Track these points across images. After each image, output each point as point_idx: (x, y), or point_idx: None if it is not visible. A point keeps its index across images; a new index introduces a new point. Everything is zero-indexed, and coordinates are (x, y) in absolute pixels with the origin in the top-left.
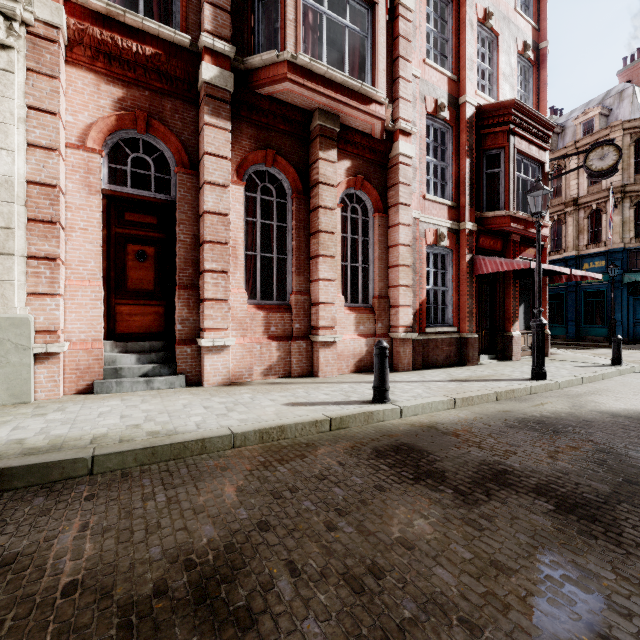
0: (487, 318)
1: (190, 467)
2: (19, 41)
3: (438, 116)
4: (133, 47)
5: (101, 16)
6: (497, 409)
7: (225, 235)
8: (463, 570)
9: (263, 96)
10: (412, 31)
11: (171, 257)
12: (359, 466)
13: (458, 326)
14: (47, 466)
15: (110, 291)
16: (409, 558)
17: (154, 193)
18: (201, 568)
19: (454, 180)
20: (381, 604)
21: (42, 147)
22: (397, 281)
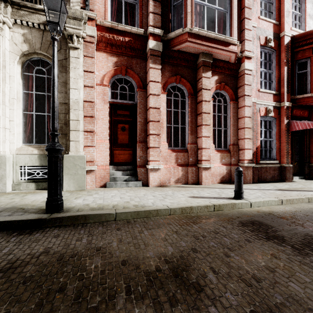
0: (298, 155)
1: (153, 221)
2: (81, 45)
3: (267, 46)
4: (121, 39)
5: (109, 28)
6: (310, 207)
7: (158, 117)
8: (306, 286)
9: (175, 51)
10: (252, 3)
11: (135, 129)
12: (234, 229)
13: (279, 160)
14: (100, 215)
15: (111, 144)
16: (273, 275)
17: (128, 101)
18: (172, 263)
19: (277, 79)
20: (263, 293)
21: (88, 86)
22: (243, 136)
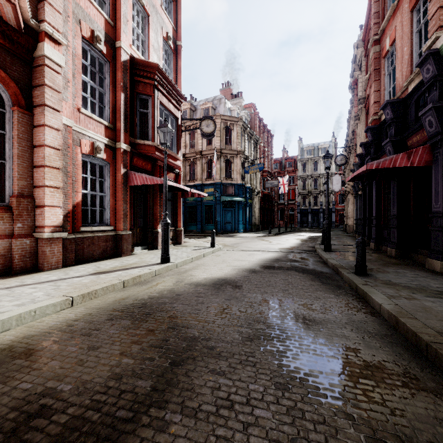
0: (142, 219)
1: None
2: None
3: (95, 45)
4: None
5: None
6: (116, 298)
7: None
8: None
9: None
10: None
11: None
12: None
13: (115, 225)
14: None
15: None
16: None
17: None
18: None
19: (111, 106)
20: None
21: None
22: (42, 181)
